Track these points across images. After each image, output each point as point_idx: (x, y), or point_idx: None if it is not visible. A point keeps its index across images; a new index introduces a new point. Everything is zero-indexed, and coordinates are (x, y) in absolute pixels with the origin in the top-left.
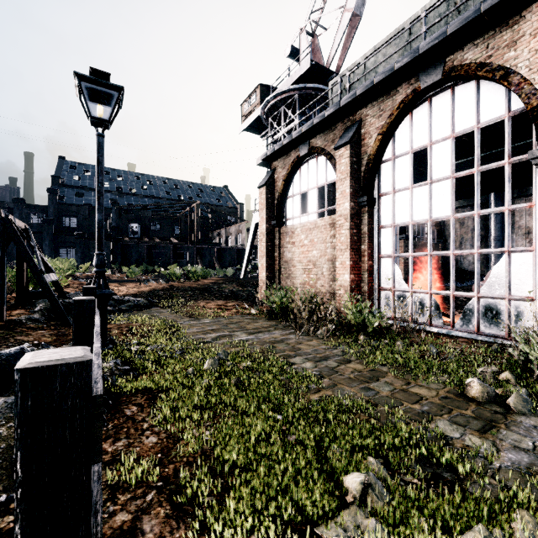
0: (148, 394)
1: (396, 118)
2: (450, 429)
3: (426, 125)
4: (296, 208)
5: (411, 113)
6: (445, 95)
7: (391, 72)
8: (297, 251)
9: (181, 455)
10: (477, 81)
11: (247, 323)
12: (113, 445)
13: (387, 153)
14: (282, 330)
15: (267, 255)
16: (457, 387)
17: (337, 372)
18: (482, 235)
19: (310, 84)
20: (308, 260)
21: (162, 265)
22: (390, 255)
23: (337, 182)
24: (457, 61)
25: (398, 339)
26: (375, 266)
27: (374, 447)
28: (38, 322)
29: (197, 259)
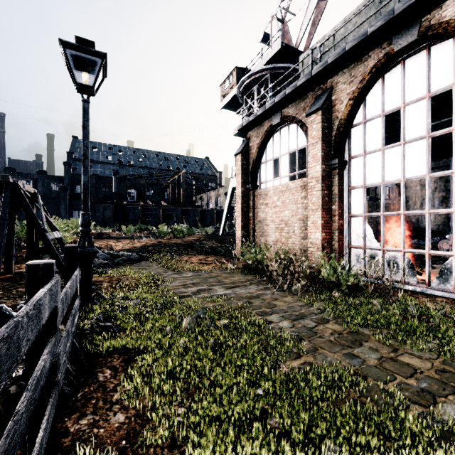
0: (124, 355)
1: (367, 82)
2: None
3: (399, 87)
4: (269, 173)
5: (383, 77)
6: (420, 56)
7: (364, 37)
8: (270, 212)
9: (148, 443)
10: None
11: (225, 277)
12: (77, 424)
13: (358, 117)
14: (257, 285)
15: (243, 216)
16: (453, 358)
17: (316, 334)
18: (444, 196)
19: (281, 64)
20: (281, 219)
21: (154, 224)
22: (361, 215)
23: (309, 147)
24: (434, 20)
25: (373, 297)
26: (345, 225)
27: (377, 445)
28: None
29: (182, 219)
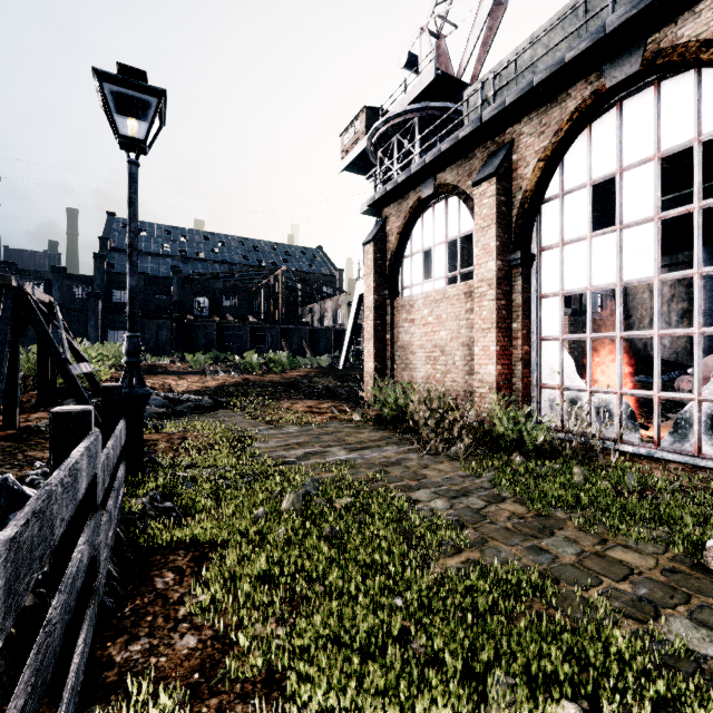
0: (194, 551)
1: (566, 134)
2: (698, 638)
3: (614, 143)
4: (416, 272)
5: (589, 127)
6: (645, 95)
7: (560, 66)
8: (417, 332)
9: (233, 677)
10: (697, 71)
11: (347, 433)
12: (125, 651)
13: (552, 188)
14: (397, 446)
15: (376, 338)
16: (688, 552)
17: (485, 518)
18: (685, 309)
19: (435, 102)
20: (434, 344)
21: (237, 351)
22: (556, 338)
23: (477, 233)
24: (666, 42)
25: (573, 463)
26: (533, 354)
27: (569, 676)
28: None
29: (282, 343)
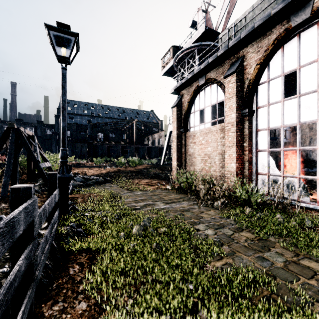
0: (90, 254)
1: (271, 51)
2: None
3: (295, 54)
4: (196, 120)
5: (282, 47)
6: (312, 29)
7: (268, 17)
8: (197, 148)
9: None
10: None
11: (164, 195)
12: (50, 310)
13: (263, 77)
14: (188, 201)
15: (177, 151)
16: None
17: (233, 240)
18: None
19: (204, 42)
20: (205, 153)
21: (115, 157)
22: (265, 150)
23: (226, 100)
24: None
25: (276, 212)
26: (253, 158)
27: None
28: (36, 192)
29: (135, 153)
